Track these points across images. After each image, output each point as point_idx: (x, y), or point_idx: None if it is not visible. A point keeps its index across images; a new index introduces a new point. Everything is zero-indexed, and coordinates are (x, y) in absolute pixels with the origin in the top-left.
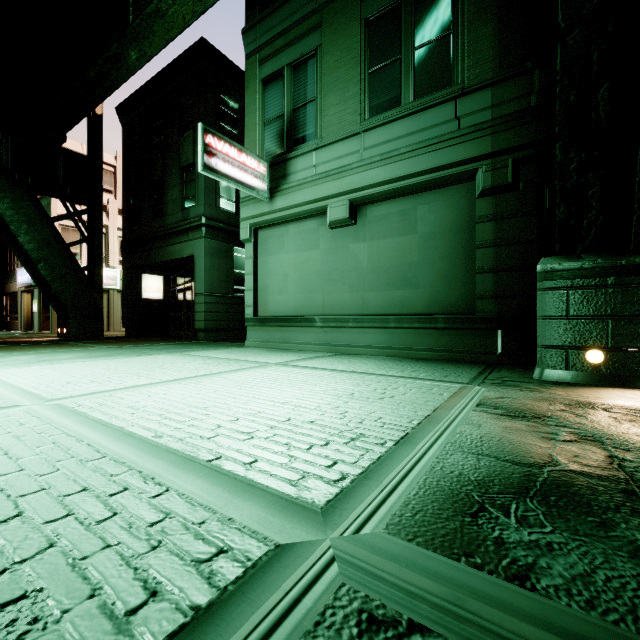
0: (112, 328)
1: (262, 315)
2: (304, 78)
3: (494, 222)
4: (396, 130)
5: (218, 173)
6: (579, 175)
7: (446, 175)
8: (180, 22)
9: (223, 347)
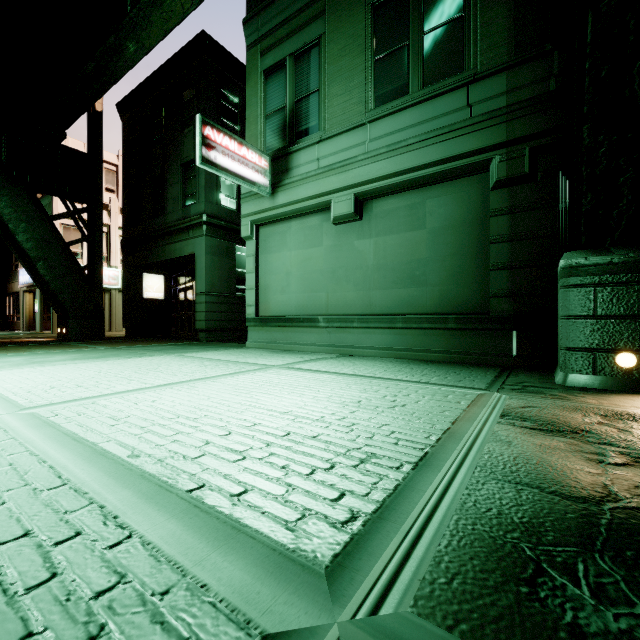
0: (114, 328)
1: (264, 315)
2: (307, 68)
3: (509, 215)
4: (404, 120)
5: (217, 167)
6: (609, 160)
7: (457, 166)
8: (178, 11)
9: (223, 348)
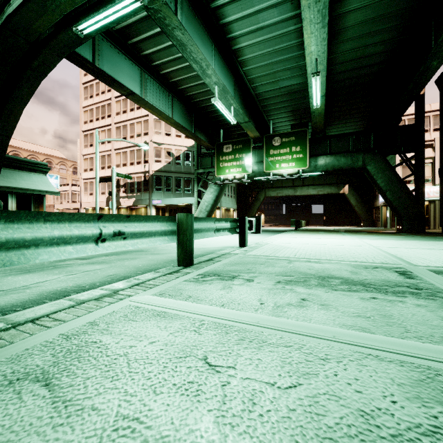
0: (437, 227)
1: None
2: None
3: None
4: None
5: None
6: None
7: None
8: None
9: None
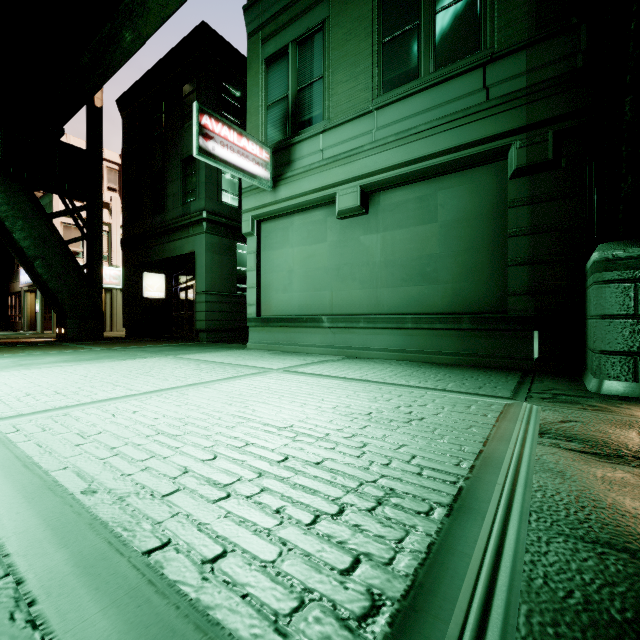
0: (115, 328)
1: (265, 314)
2: (310, 55)
3: (530, 206)
4: (414, 105)
5: (215, 158)
6: None
7: (472, 154)
8: None
9: (223, 349)
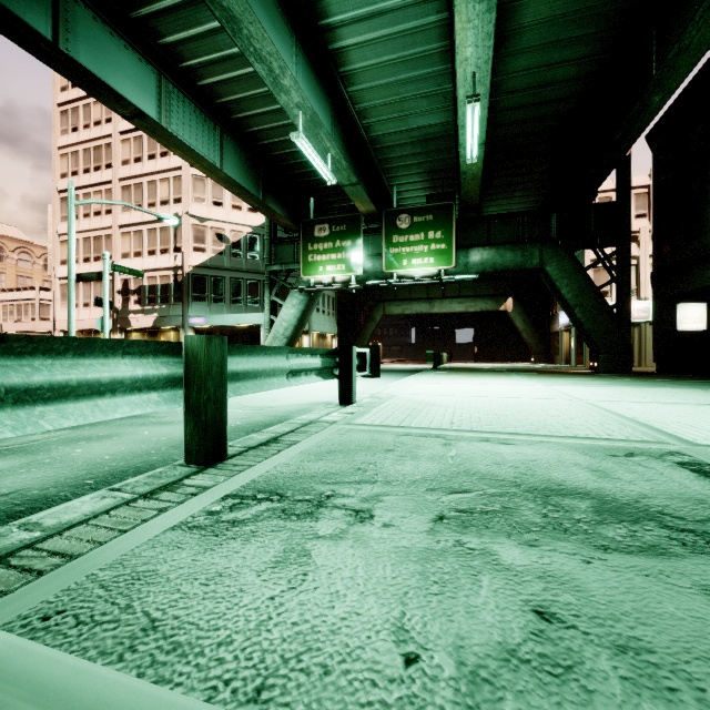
0: (643, 364)
1: None
2: None
3: None
4: None
5: None
6: None
7: None
8: (708, 38)
9: None
